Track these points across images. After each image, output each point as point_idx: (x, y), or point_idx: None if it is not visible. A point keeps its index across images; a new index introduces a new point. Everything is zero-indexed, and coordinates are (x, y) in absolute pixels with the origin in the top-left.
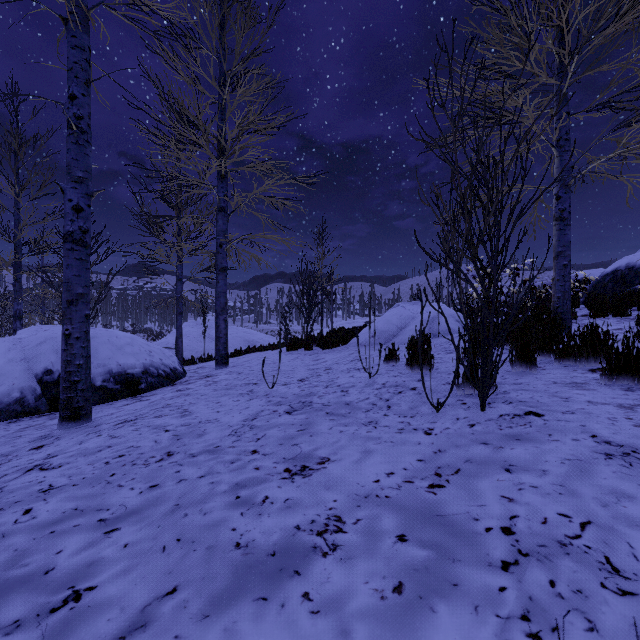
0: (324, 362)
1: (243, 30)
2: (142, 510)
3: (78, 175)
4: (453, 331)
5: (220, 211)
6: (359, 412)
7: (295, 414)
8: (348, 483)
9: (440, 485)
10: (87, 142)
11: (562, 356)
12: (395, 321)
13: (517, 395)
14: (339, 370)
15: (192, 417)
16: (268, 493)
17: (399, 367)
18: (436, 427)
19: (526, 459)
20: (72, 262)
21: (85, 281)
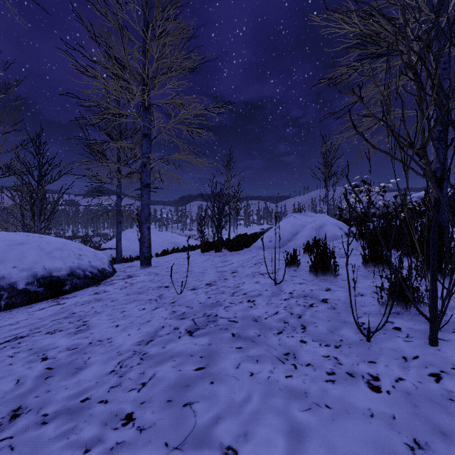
0: (231, 264)
1: None
2: None
3: None
4: (338, 237)
5: (144, 137)
6: (270, 335)
7: (197, 335)
8: None
9: None
10: None
11: None
12: (289, 228)
13: None
14: (244, 274)
15: (85, 334)
16: None
17: (301, 272)
18: (381, 374)
19: None
20: None
21: None
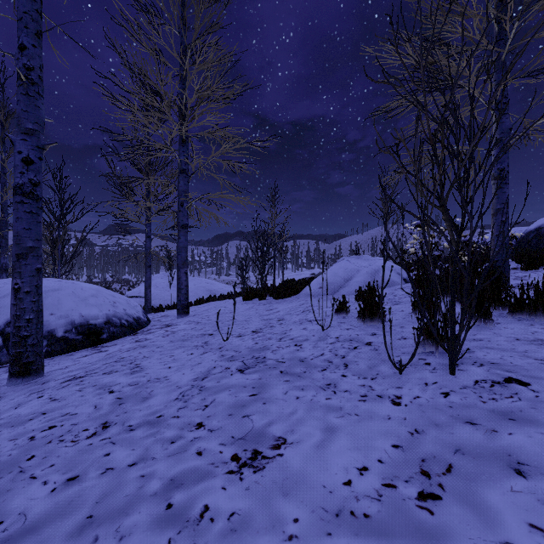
0: (277, 312)
1: (202, 4)
2: (43, 525)
3: (28, 127)
4: (395, 283)
5: (181, 173)
6: (315, 371)
7: (248, 373)
8: (311, 485)
9: (433, 494)
10: (38, 94)
11: (515, 310)
12: (341, 274)
13: (484, 355)
14: (291, 321)
15: (142, 374)
16: (208, 500)
17: (350, 319)
18: (404, 394)
19: (537, 454)
20: (22, 215)
21: (36, 234)
